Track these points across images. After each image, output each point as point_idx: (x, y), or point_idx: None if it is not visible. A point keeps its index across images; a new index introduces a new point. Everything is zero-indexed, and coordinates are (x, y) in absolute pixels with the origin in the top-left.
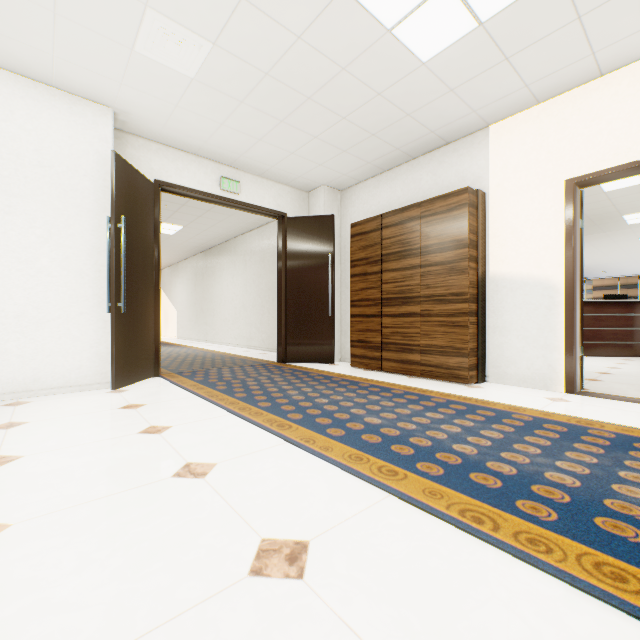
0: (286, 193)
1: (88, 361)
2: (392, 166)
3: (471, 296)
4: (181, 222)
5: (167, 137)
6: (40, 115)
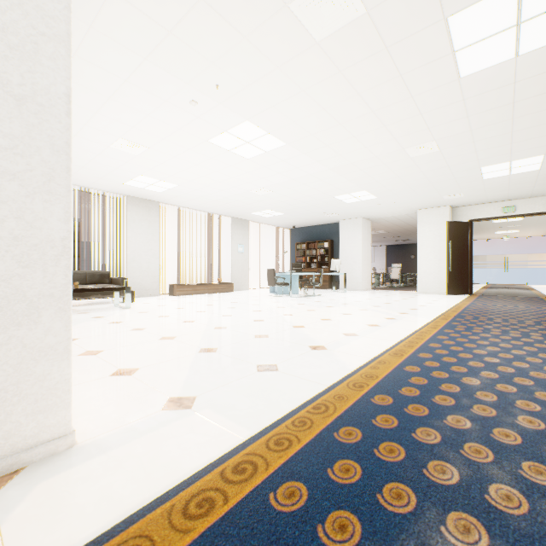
0: None
1: (441, 286)
2: None
3: None
4: None
5: (471, 204)
6: (429, 217)
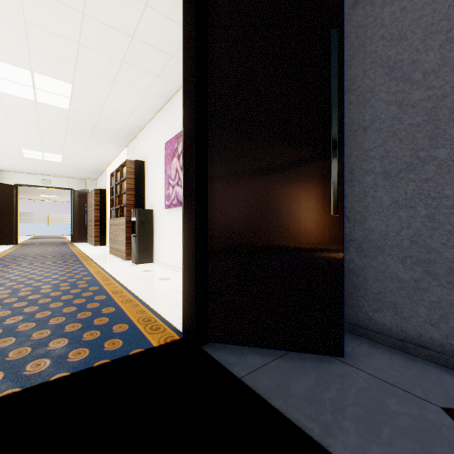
0: (74, 181)
1: None
2: (99, 175)
3: (96, 220)
4: None
5: (17, 171)
6: None
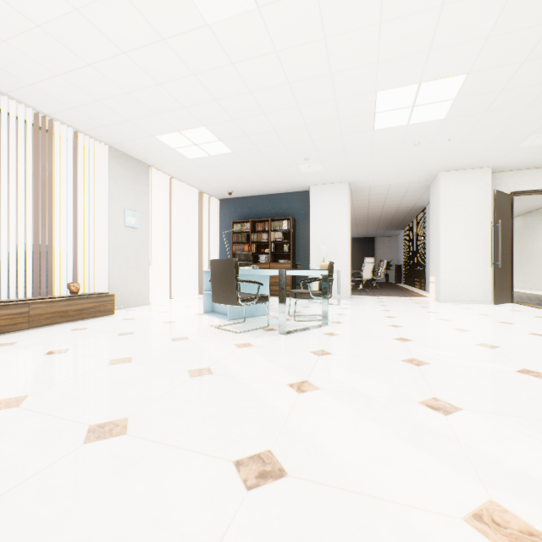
0: None
1: (479, 290)
2: None
3: None
4: None
5: (519, 167)
6: (459, 184)
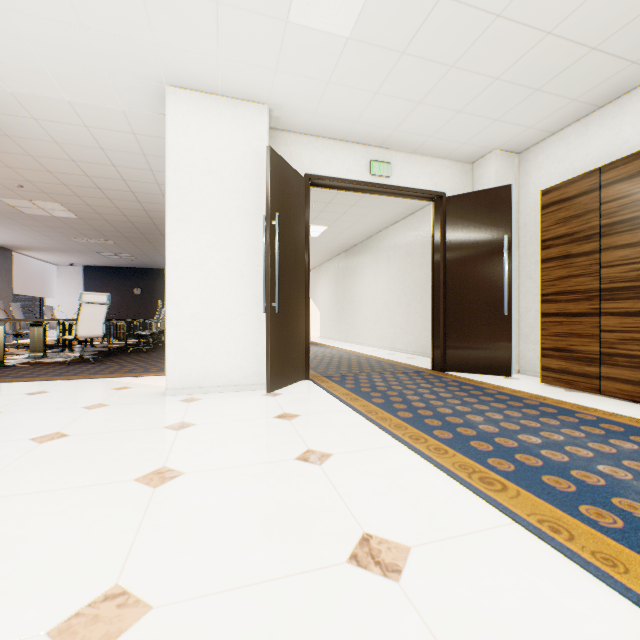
0: (444, 168)
1: (247, 361)
2: (614, 96)
3: None
4: (325, 222)
5: (317, 126)
6: (209, 125)
